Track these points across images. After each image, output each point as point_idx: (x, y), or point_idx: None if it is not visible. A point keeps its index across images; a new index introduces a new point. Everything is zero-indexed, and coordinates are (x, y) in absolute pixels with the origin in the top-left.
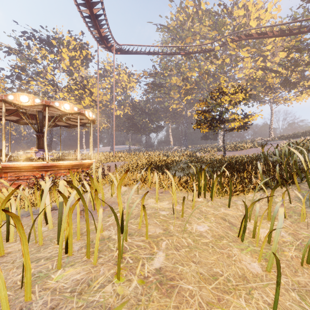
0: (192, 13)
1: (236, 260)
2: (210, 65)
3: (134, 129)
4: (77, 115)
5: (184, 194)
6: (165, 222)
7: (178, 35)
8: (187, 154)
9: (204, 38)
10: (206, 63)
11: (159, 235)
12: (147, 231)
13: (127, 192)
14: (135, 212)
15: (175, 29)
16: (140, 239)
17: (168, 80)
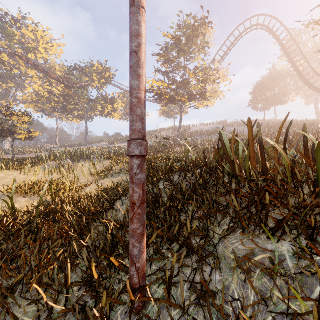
0: None
1: None
2: None
3: None
4: None
5: None
6: None
7: None
8: None
9: None
10: None
11: None
12: None
13: None
14: None
15: None
16: None
17: None
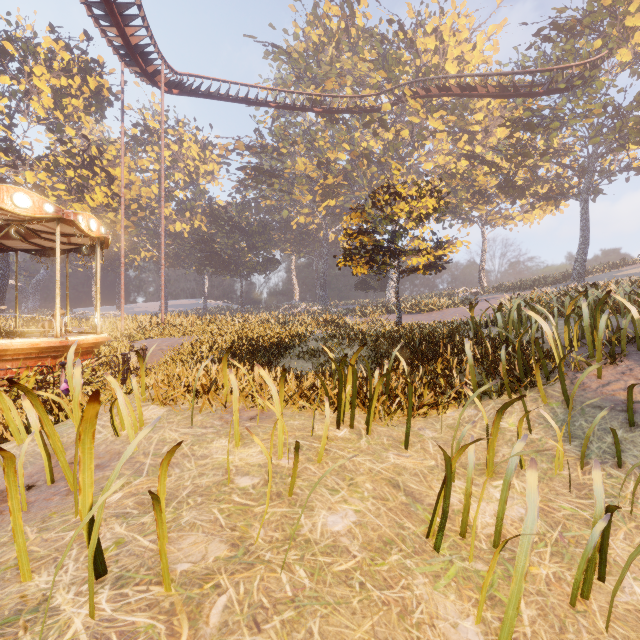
0: (338, 30)
1: (421, 623)
2: (374, 140)
3: (216, 264)
4: (55, 223)
5: (307, 420)
6: (243, 513)
7: (309, 71)
8: (327, 320)
9: (362, 84)
10: (365, 135)
11: (212, 568)
12: (168, 570)
13: (164, 420)
14: (167, 485)
15: (302, 58)
16: (145, 596)
17: (289, 163)
